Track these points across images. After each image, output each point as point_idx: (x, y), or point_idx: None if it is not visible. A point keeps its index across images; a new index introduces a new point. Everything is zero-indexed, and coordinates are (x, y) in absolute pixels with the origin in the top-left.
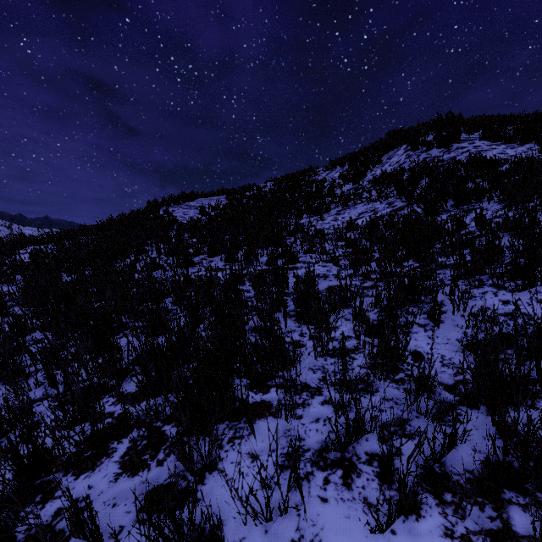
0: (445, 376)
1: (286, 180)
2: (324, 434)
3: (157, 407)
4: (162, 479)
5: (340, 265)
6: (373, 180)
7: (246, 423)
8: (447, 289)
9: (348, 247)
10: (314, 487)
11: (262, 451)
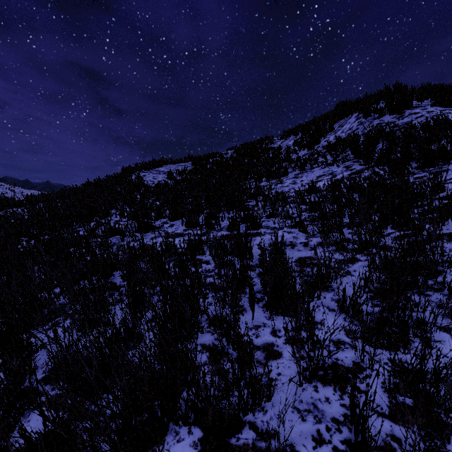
0: None
1: (245, 148)
2: None
3: None
4: None
5: (307, 232)
6: (328, 146)
7: None
8: None
9: (314, 212)
10: None
11: None
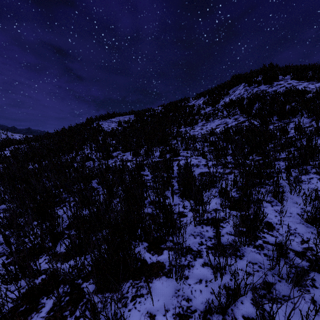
0: (293, 243)
1: (170, 105)
2: (207, 295)
3: (80, 266)
4: None
5: (206, 158)
6: (224, 105)
7: (145, 282)
8: (283, 175)
9: (211, 146)
10: None
11: (158, 311)
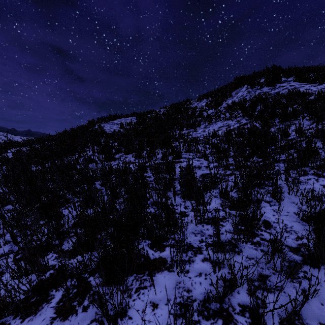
0: (289, 240)
1: (173, 107)
2: (206, 287)
3: (86, 262)
4: (85, 324)
5: (208, 160)
6: (227, 107)
7: (148, 276)
8: (282, 176)
9: (213, 148)
10: None
11: (161, 301)
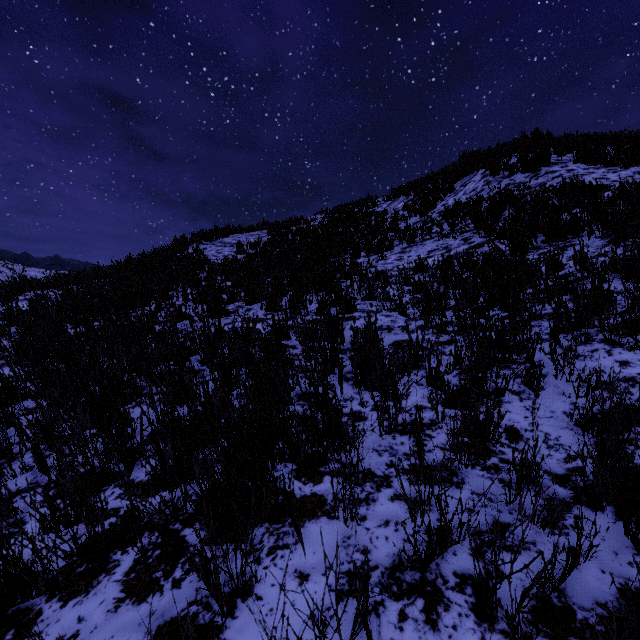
0: (552, 462)
1: (340, 212)
2: (397, 544)
3: (176, 502)
4: (178, 609)
5: (407, 315)
6: (445, 212)
7: (291, 527)
8: (545, 345)
9: (417, 293)
10: (386, 625)
11: (314, 569)
